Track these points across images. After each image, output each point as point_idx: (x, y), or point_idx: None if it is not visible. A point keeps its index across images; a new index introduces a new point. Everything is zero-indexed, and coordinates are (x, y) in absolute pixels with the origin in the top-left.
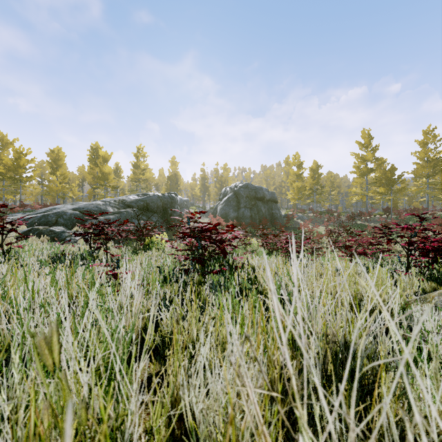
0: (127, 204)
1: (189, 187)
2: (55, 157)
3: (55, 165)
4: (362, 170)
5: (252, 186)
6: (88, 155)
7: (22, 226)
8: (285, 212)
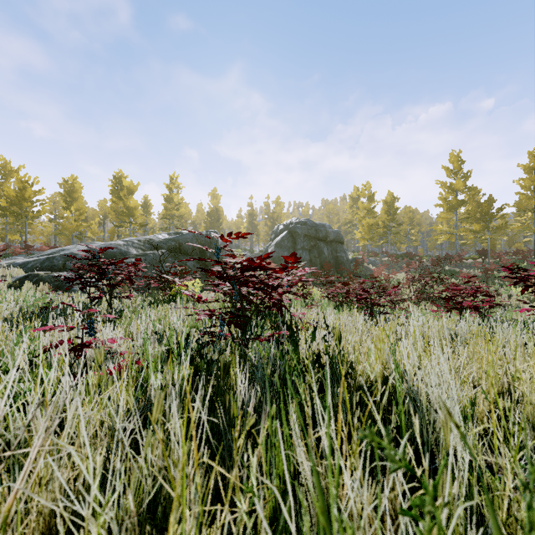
0: (155, 244)
1: (234, 225)
2: (69, 188)
3: (70, 198)
4: (450, 202)
5: (311, 222)
6: (110, 185)
7: (18, 272)
8: (353, 255)
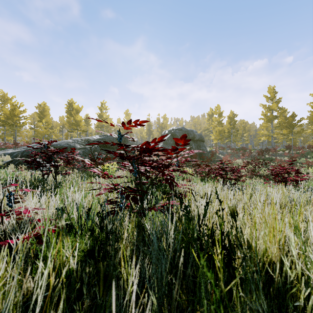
0: (91, 142)
1: (138, 131)
2: (42, 109)
3: (42, 115)
4: (268, 117)
5: (185, 129)
6: (66, 108)
7: (6, 158)
8: (209, 149)
